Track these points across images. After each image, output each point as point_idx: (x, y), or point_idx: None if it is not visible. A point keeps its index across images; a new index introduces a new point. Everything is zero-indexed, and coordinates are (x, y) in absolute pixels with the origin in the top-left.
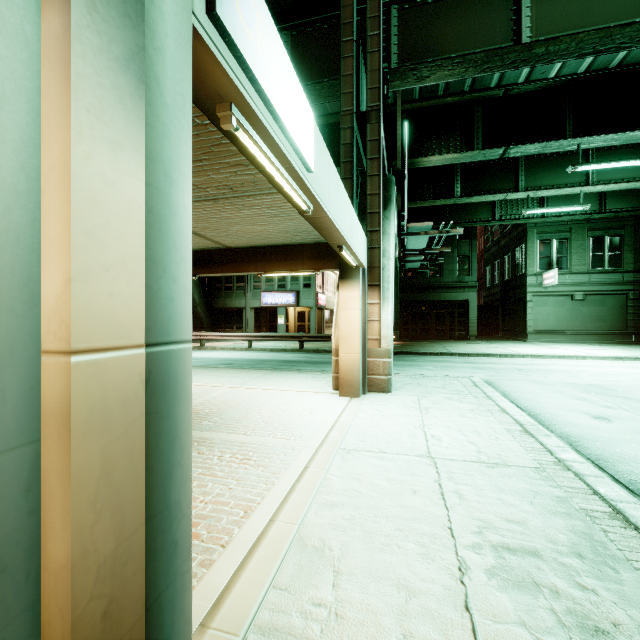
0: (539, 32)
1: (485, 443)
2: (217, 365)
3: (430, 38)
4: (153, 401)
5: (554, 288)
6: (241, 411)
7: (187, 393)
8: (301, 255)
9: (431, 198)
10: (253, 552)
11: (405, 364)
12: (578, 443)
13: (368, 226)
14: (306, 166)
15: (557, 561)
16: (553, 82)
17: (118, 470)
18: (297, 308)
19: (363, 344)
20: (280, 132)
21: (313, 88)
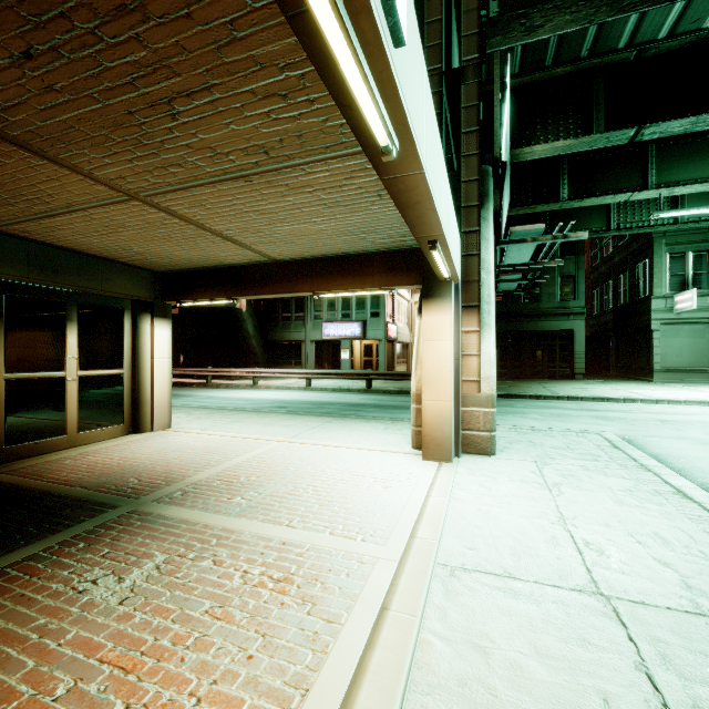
0: None
1: (688, 565)
2: (268, 408)
3: None
4: None
5: (690, 314)
6: (288, 481)
7: None
8: (370, 268)
9: (529, 203)
10: None
11: (501, 411)
12: None
13: (462, 225)
14: (391, 21)
15: None
16: (708, 34)
17: None
18: (363, 341)
19: (456, 388)
20: None
21: None
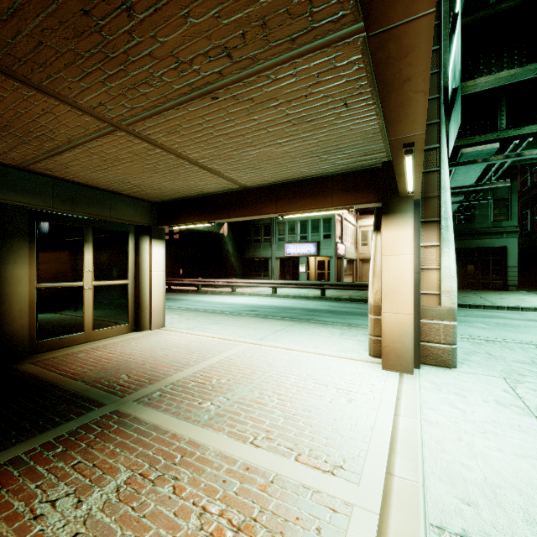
0: None
1: None
2: (242, 312)
3: None
4: None
5: None
6: (254, 386)
7: None
8: (330, 189)
9: (467, 135)
10: None
11: None
12: None
13: None
14: None
15: None
16: None
17: None
18: (317, 257)
19: (415, 301)
20: None
21: None
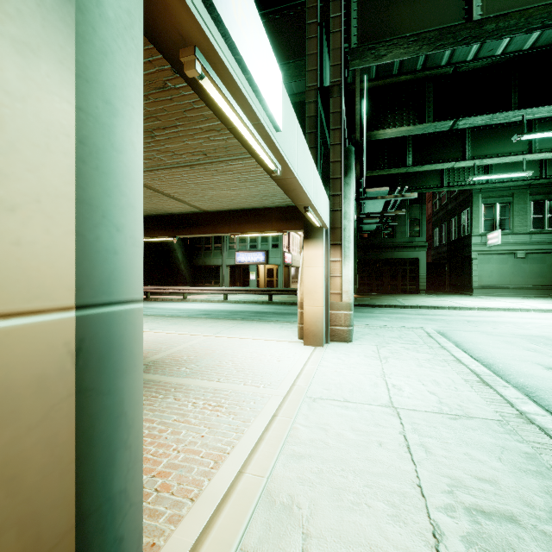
0: (489, 10)
1: (445, 393)
2: (196, 315)
3: (387, 20)
4: (87, 375)
5: (497, 247)
6: (215, 358)
7: (136, 361)
8: (270, 217)
9: (385, 167)
10: (221, 508)
11: (363, 315)
12: (535, 394)
13: (331, 190)
14: (274, 124)
15: (537, 529)
16: (499, 59)
17: (30, 471)
18: (266, 265)
19: (326, 298)
20: (248, 85)
21: (281, 69)
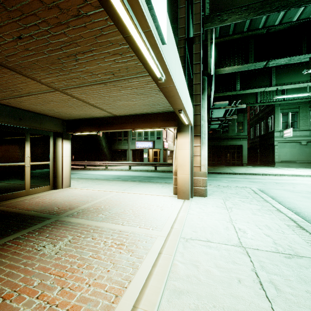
0: None
1: (276, 236)
2: (112, 178)
3: None
4: None
5: (290, 138)
6: (121, 207)
7: None
8: (156, 119)
9: (223, 91)
10: None
11: (211, 179)
12: None
13: (194, 102)
14: (161, 37)
15: None
16: (295, 23)
17: None
18: (153, 149)
19: (191, 169)
20: None
21: None
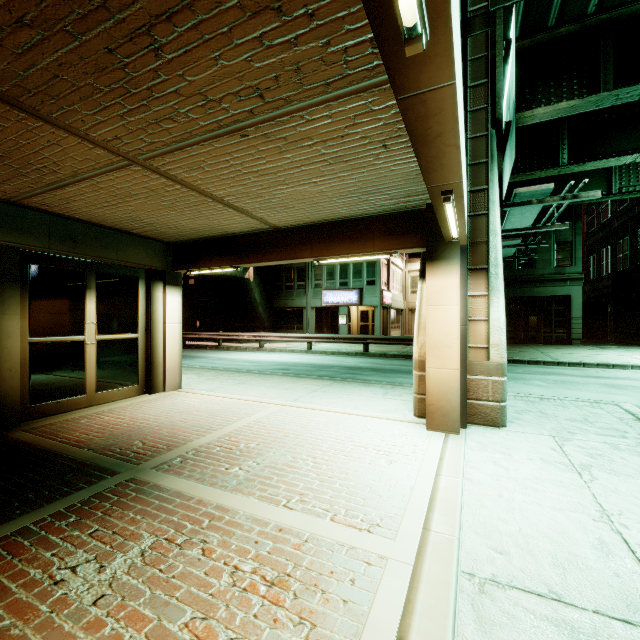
0: None
1: None
2: (272, 370)
3: None
4: None
5: None
6: (287, 450)
7: None
8: (371, 232)
9: (526, 170)
10: None
11: None
12: None
13: (469, 184)
14: None
15: None
16: None
17: None
18: (360, 307)
19: (462, 355)
20: None
21: None
